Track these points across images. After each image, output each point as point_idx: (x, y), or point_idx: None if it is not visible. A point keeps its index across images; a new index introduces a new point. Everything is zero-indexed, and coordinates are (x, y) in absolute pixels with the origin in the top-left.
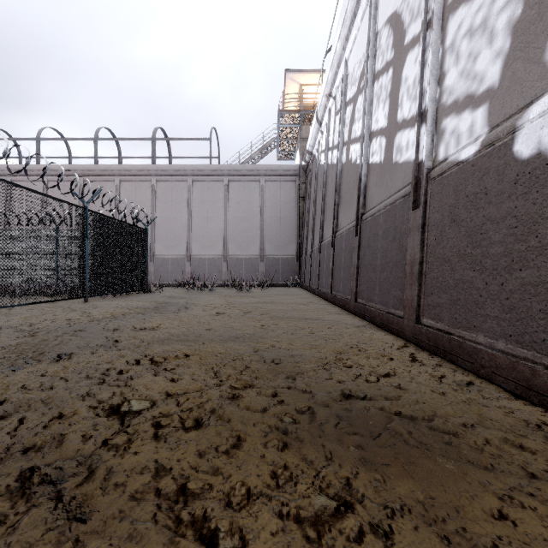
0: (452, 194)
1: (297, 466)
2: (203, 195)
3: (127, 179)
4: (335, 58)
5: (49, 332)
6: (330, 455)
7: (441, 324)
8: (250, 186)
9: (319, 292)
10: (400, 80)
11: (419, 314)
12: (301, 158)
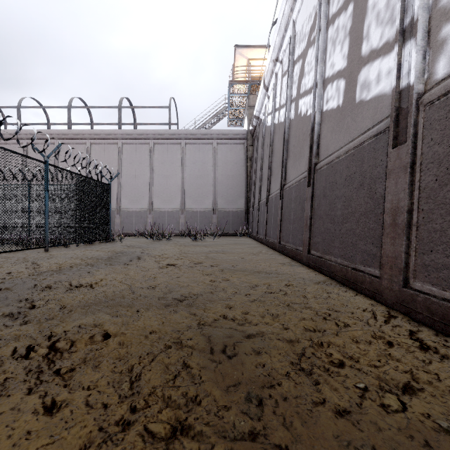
0: None
1: None
2: (163, 156)
3: (96, 142)
4: (282, 22)
5: None
6: None
7: None
8: (204, 148)
9: (267, 242)
10: (365, 10)
11: (407, 276)
12: (249, 124)
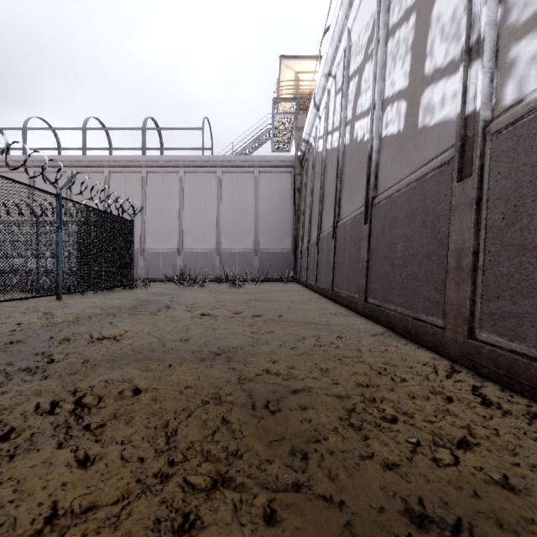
0: None
1: None
2: (195, 187)
3: (116, 170)
4: (336, 30)
5: None
6: None
7: (520, 345)
8: (244, 177)
9: (318, 288)
10: (428, 23)
11: (472, 325)
12: (297, 149)
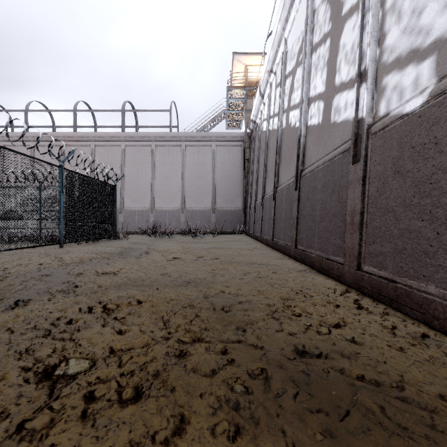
0: (396, 147)
1: None
2: (164, 158)
3: (100, 144)
4: (276, 38)
5: (17, 277)
6: None
7: (384, 272)
8: (203, 150)
9: (262, 239)
10: (337, 48)
11: (360, 261)
12: (246, 127)
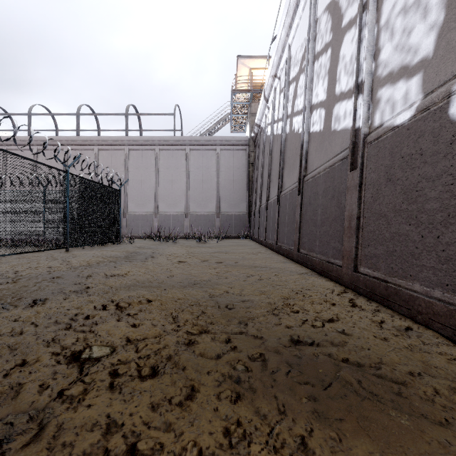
0: (388, 156)
1: (250, 421)
2: (168, 162)
3: (104, 148)
4: (280, 44)
5: (30, 279)
6: (282, 408)
7: (378, 273)
8: (208, 154)
9: (266, 243)
10: (338, 59)
11: (356, 263)
12: (251, 131)
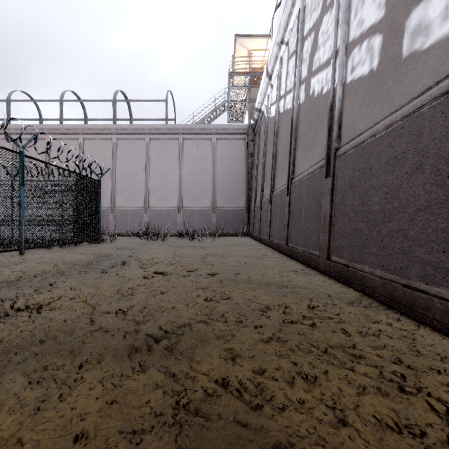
0: None
1: None
2: (159, 152)
3: (90, 137)
4: None
5: None
6: None
7: None
8: (203, 143)
9: (271, 243)
10: None
11: None
12: (250, 118)
